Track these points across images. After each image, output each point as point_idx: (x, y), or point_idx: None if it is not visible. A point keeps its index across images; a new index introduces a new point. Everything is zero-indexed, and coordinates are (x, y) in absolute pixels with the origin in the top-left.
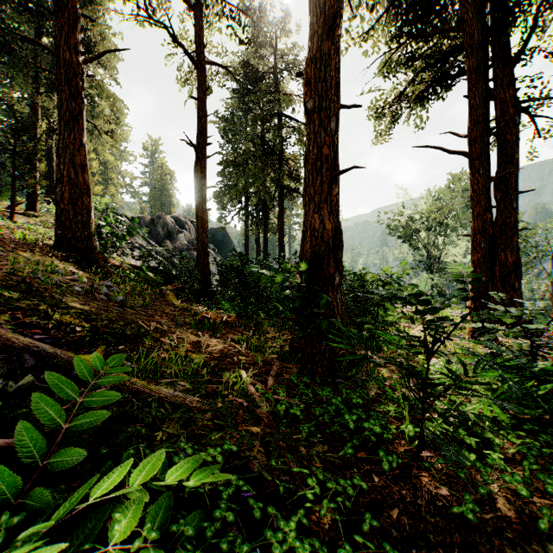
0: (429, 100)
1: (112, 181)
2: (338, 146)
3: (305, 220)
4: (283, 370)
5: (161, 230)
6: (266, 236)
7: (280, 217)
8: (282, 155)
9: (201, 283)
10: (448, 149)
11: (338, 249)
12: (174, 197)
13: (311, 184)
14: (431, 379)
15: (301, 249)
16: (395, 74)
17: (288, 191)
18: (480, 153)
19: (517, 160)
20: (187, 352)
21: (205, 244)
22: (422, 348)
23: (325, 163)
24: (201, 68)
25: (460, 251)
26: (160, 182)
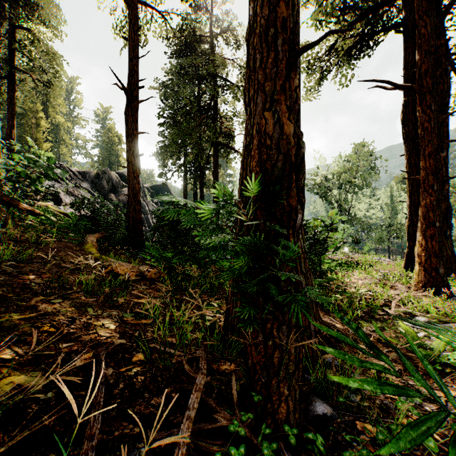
0: (355, 58)
1: (64, 142)
2: (298, 14)
3: (248, 126)
4: (213, 383)
5: (105, 184)
6: (202, 189)
7: (215, 171)
8: (217, 114)
9: (132, 231)
10: (396, 83)
11: (299, 171)
12: (121, 157)
13: (259, 65)
14: (444, 372)
15: (241, 172)
16: (328, 23)
17: (222, 146)
18: (432, 87)
19: (447, 109)
20: (11, 361)
21: (136, 190)
22: (385, 307)
23: (281, 31)
24: (132, 8)
25: (365, 206)
26: (108, 143)
